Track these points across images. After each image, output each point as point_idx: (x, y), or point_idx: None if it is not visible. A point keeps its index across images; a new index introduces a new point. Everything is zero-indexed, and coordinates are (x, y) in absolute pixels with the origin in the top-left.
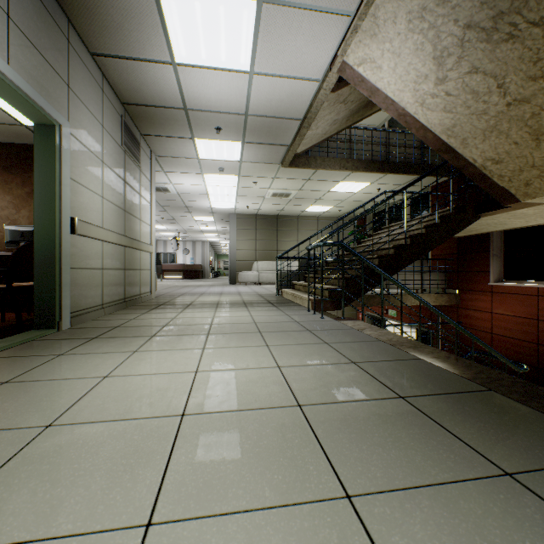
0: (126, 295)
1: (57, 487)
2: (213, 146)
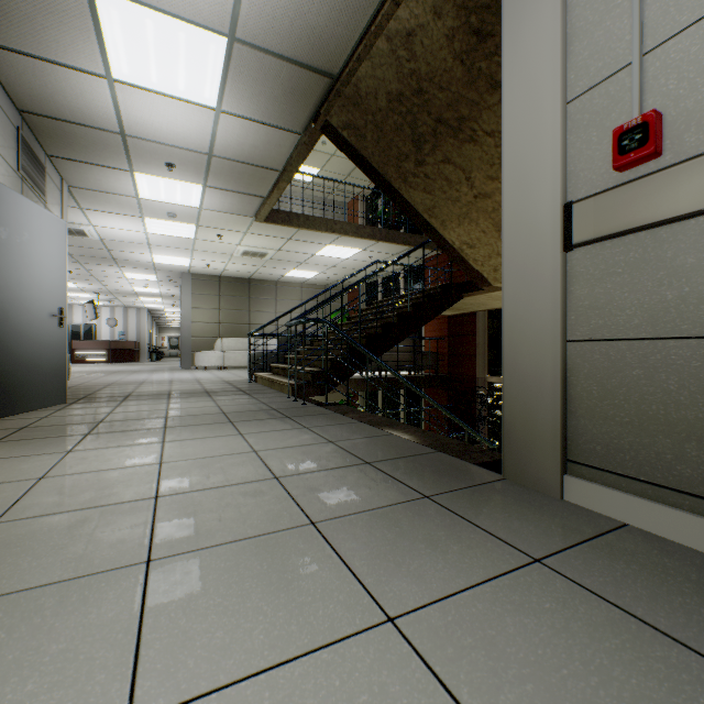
0: None
1: None
2: None
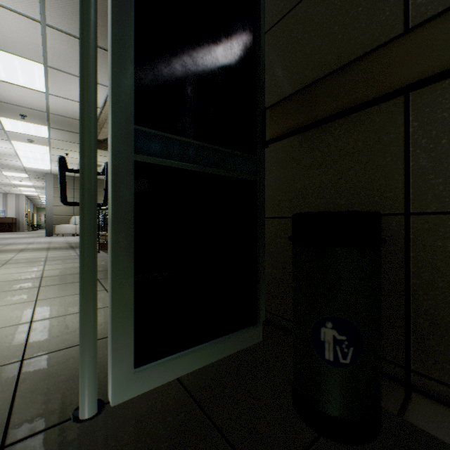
0: None
1: None
2: (20, 125)
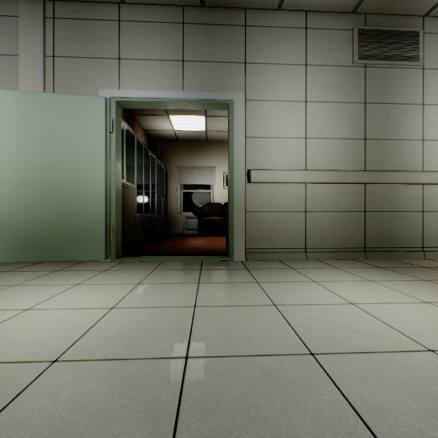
0: (368, 243)
1: None
2: None
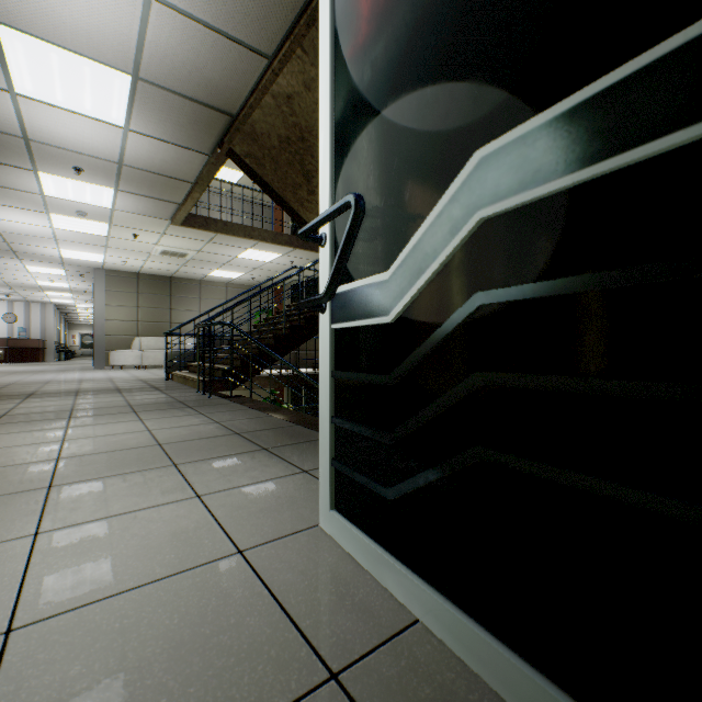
0: None
1: None
2: None
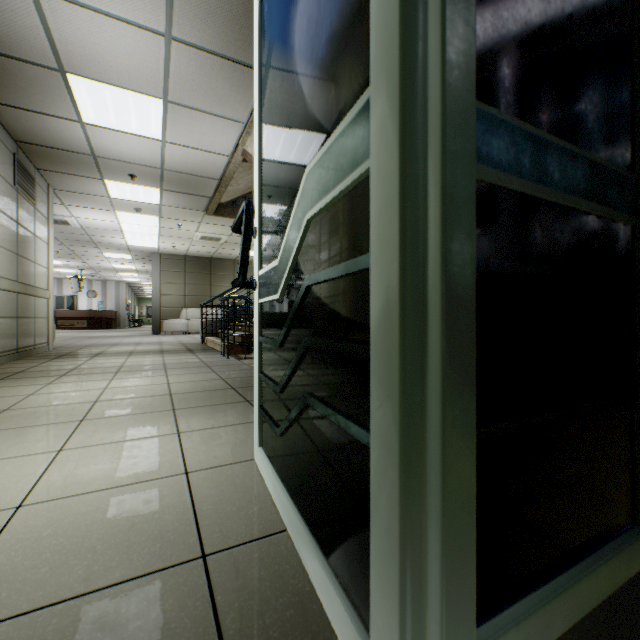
0: (19, 345)
1: (31, 419)
2: (128, 189)
